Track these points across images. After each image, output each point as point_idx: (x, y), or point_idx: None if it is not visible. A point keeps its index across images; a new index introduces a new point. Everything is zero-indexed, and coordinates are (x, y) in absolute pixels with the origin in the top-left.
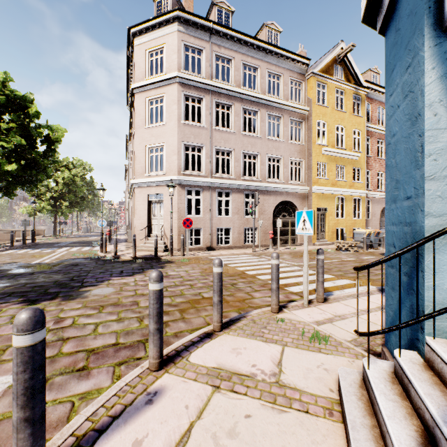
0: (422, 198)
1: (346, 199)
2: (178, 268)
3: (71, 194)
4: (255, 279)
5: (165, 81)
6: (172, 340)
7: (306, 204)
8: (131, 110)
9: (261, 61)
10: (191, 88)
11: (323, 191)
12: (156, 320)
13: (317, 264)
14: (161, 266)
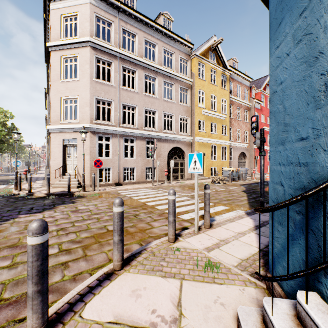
0: (326, 138)
1: (217, 147)
2: (88, 202)
3: None
4: (154, 209)
5: (79, 43)
6: (68, 286)
7: (191, 150)
8: (48, 65)
9: (158, 40)
10: (101, 52)
11: (202, 141)
12: (37, 281)
13: (205, 197)
14: (73, 201)
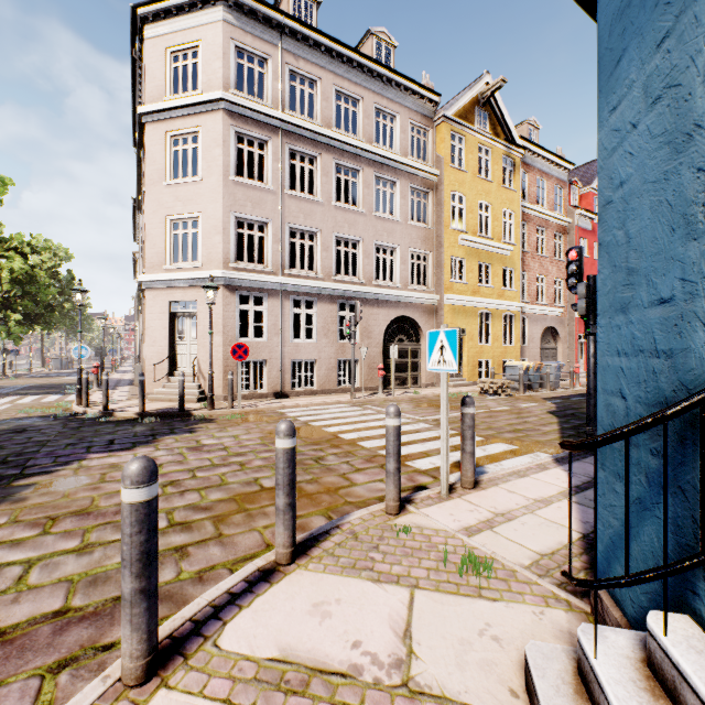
0: None
1: (493, 315)
2: (221, 432)
3: (27, 300)
4: (357, 448)
5: (201, 105)
6: (189, 591)
7: (435, 323)
8: (140, 153)
9: (365, 90)
10: (246, 121)
11: (460, 303)
12: (139, 572)
13: (463, 423)
14: (190, 428)
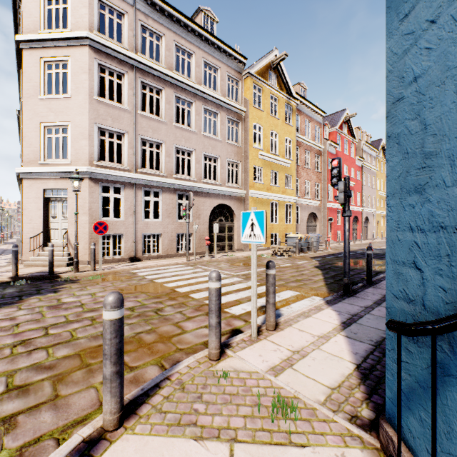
0: None
1: (279, 204)
2: (81, 290)
3: None
4: (189, 300)
5: (70, 40)
6: None
7: (243, 209)
8: (20, 73)
9: (196, 48)
10: (107, 57)
11: (259, 196)
12: None
13: (267, 281)
14: (55, 289)
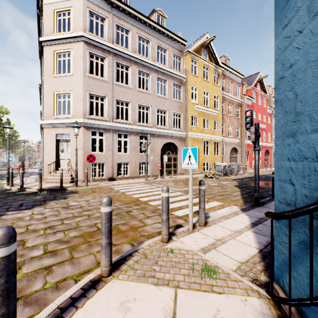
0: None
1: (209, 142)
2: (80, 198)
3: None
4: (147, 205)
5: (72, 38)
6: (49, 296)
7: (184, 145)
8: (41, 61)
9: (152, 36)
10: (95, 47)
11: (195, 136)
12: None
13: (199, 193)
14: (64, 197)
